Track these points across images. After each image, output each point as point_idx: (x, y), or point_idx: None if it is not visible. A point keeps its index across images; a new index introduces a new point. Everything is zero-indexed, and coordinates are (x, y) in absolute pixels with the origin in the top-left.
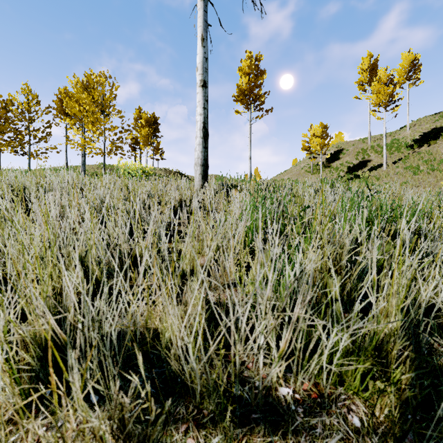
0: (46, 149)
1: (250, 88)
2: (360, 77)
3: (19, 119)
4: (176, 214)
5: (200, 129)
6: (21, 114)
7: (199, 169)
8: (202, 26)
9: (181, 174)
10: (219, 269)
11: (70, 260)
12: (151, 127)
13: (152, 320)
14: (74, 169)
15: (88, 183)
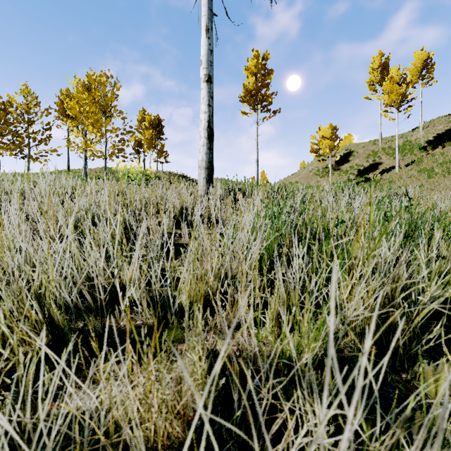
0: (45, 152)
1: (257, 88)
2: (371, 76)
3: (17, 121)
4: (177, 223)
5: (204, 128)
6: (19, 116)
7: (203, 172)
8: (207, 15)
9: (185, 178)
10: (227, 306)
11: (23, 299)
12: (155, 129)
13: (126, 407)
14: (76, 173)
15: (69, 190)
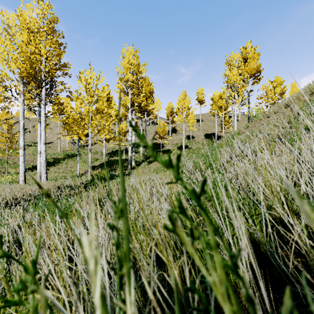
0: None
1: None
2: None
3: None
4: None
5: None
6: None
7: None
8: None
9: None
10: None
11: None
12: None
13: None
14: None
15: None
